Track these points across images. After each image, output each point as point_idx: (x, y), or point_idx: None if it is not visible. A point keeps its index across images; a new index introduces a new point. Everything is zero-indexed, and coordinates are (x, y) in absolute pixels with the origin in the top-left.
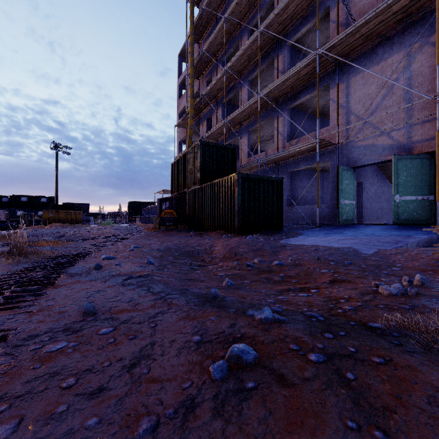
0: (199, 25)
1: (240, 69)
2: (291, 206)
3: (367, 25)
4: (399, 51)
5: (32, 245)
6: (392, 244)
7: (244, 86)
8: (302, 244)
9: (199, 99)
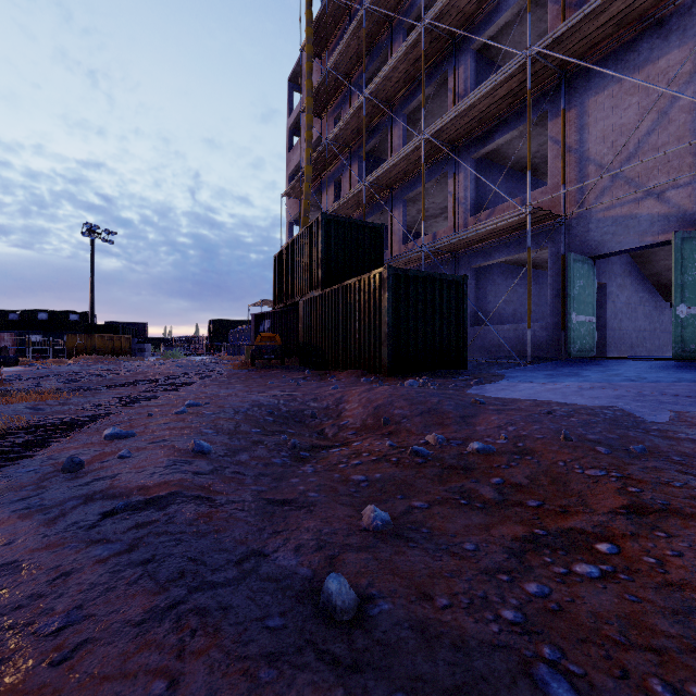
0: (322, 26)
1: (389, 96)
2: (477, 326)
3: None
4: (682, 44)
5: None
6: (695, 400)
7: (396, 125)
8: (511, 398)
9: (321, 148)
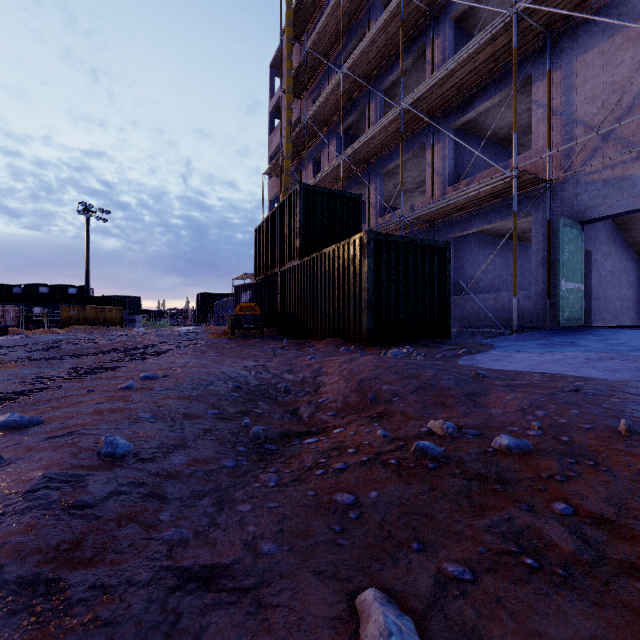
0: (301, 10)
1: (367, 71)
2: (455, 295)
3: None
4: None
5: None
6: None
7: (374, 100)
8: (512, 370)
9: (300, 126)
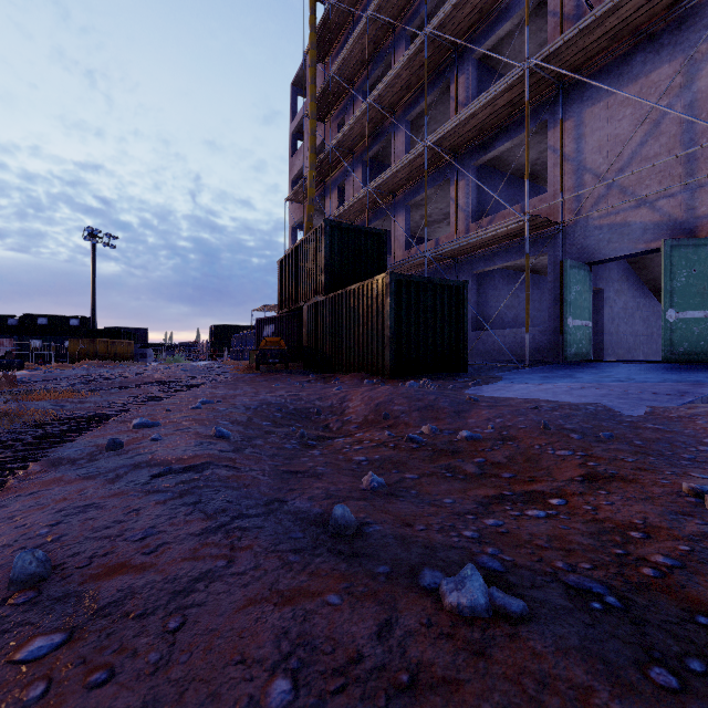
0: (325, 31)
1: (393, 102)
2: (479, 330)
3: (615, 14)
4: (672, 59)
5: (19, 398)
6: (673, 397)
7: (400, 131)
8: (505, 397)
9: (324, 154)
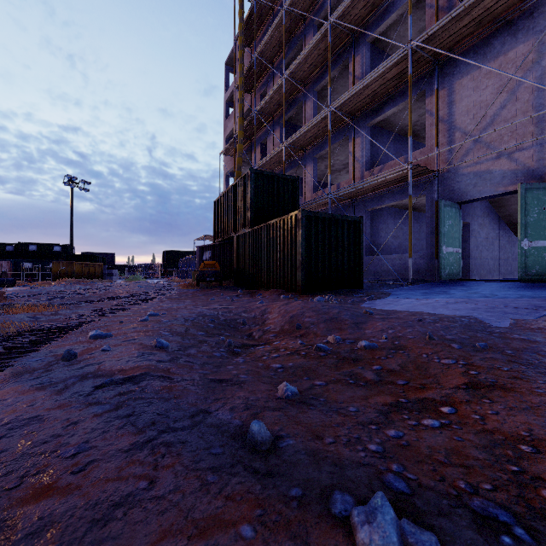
0: (251, 22)
1: (304, 77)
2: (371, 255)
3: (481, 4)
4: (526, 40)
5: (2, 311)
6: (531, 311)
7: (309, 100)
8: (394, 310)
9: (250, 117)
